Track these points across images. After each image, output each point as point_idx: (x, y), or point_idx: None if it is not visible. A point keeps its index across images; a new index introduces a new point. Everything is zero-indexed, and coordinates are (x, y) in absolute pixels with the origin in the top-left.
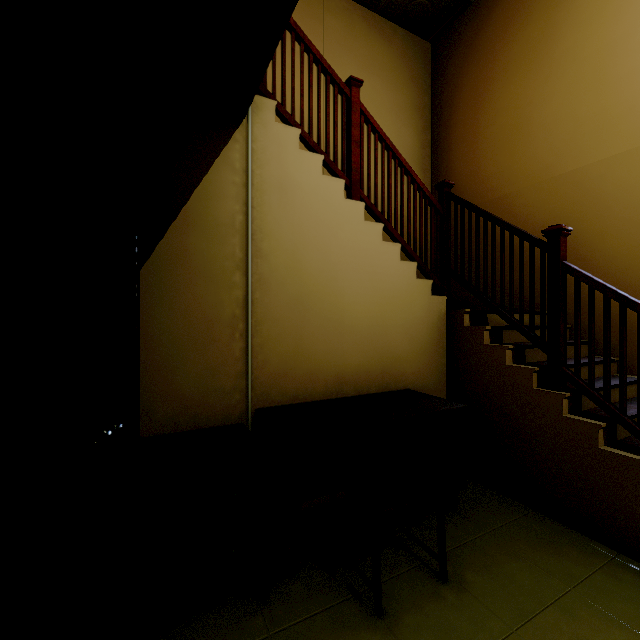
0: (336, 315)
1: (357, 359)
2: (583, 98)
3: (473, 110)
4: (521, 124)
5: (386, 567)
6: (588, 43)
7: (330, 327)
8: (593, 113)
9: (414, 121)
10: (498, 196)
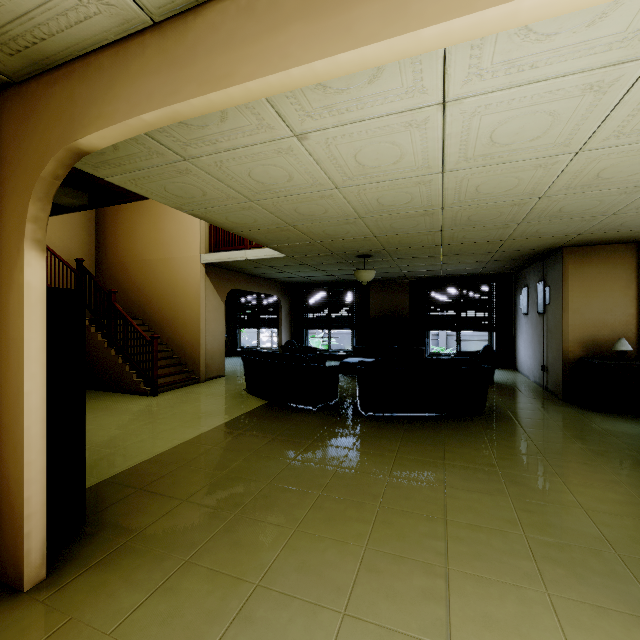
0: None
1: None
2: (152, 231)
3: (115, 212)
4: (133, 230)
5: None
6: (153, 209)
7: None
8: (154, 239)
9: None
10: (125, 261)
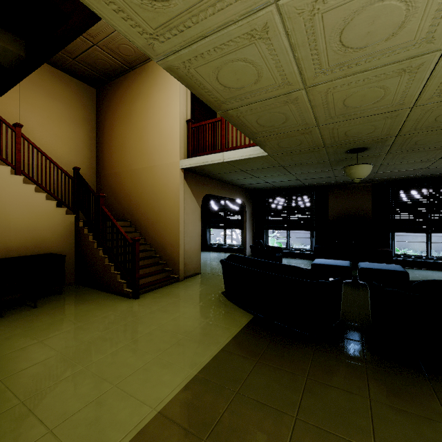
0: (5, 223)
1: (19, 241)
2: (138, 143)
3: (110, 130)
4: (124, 144)
5: (14, 309)
6: (139, 123)
7: (1, 228)
8: (140, 149)
9: (85, 126)
10: (117, 171)
